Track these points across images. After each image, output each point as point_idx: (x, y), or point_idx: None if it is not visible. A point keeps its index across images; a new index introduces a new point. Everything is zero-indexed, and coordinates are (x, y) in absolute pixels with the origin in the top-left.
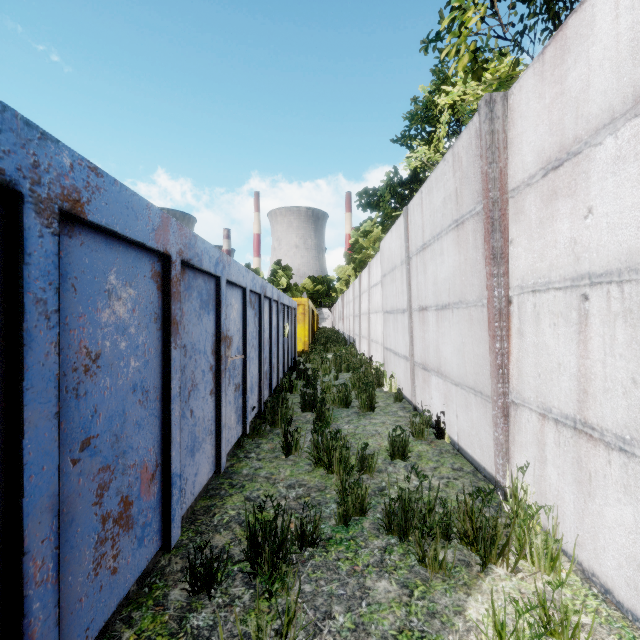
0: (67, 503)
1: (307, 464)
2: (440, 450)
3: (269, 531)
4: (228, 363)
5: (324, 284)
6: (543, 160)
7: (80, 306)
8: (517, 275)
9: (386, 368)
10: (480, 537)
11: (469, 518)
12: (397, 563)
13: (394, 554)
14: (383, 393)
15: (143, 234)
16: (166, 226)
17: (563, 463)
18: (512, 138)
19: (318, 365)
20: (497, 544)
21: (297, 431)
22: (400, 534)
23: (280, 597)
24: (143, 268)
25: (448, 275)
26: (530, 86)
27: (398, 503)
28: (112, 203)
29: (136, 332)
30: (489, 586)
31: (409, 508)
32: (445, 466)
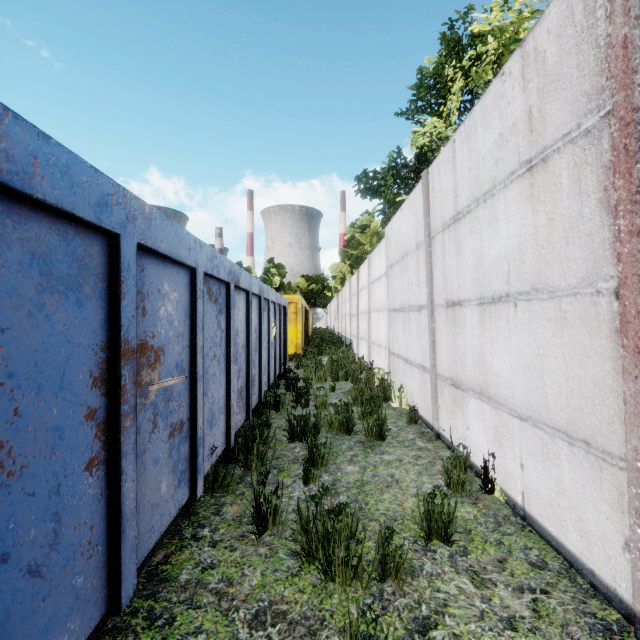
0: None
1: (291, 554)
2: (495, 517)
3: None
4: (151, 394)
5: (318, 283)
6: None
7: None
8: None
9: (392, 377)
10: None
11: None
12: None
13: None
14: (391, 410)
15: None
16: None
17: None
18: None
19: (311, 372)
20: None
21: (276, 491)
22: None
23: None
24: None
25: (507, 251)
26: None
27: None
28: None
29: None
30: None
31: None
32: (515, 557)
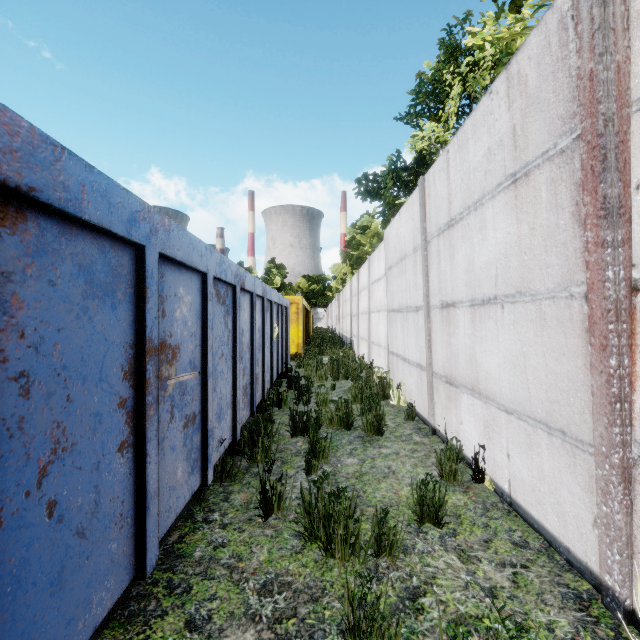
0: None
1: (294, 535)
2: (484, 504)
3: None
4: (169, 387)
5: (319, 283)
6: None
7: None
8: None
9: (391, 376)
10: None
11: None
12: None
13: None
14: (390, 407)
15: None
16: None
17: None
18: None
19: (312, 371)
20: None
21: (281, 479)
22: None
23: None
24: None
25: (495, 256)
26: None
27: None
28: None
29: None
30: None
31: None
32: (500, 537)
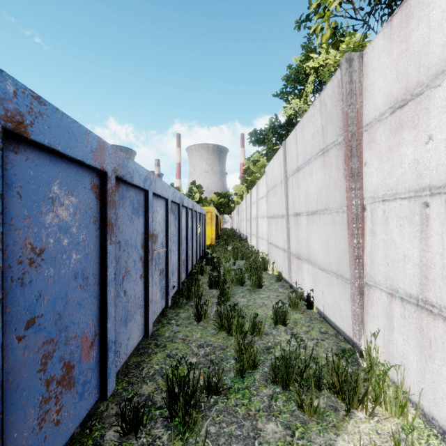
0: (12, 373)
1: (213, 328)
2: (310, 318)
3: (183, 384)
4: (154, 254)
5: (225, 198)
6: (391, 101)
7: (25, 210)
8: (370, 189)
9: (269, 257)
10: (346, 389)
11: (336, 373)
12: (281, 408)
13: (279, 401)
14: (268, 275)
15: (82, 154)
16: (103, 149)
17: (408, 331)
18: (366, 86)
19: (221, 255)
20: (358, 394)
21: (205, 304)
22: (283, 385)
23: (191, 437)
24: (83, 181)
25: (316, 190)
26: (380, 46)
27: (281, 360)
28: (54, 127)
29: (77, 231)
30: (353, 428)
31: (290, 364)
32: (314, 330)
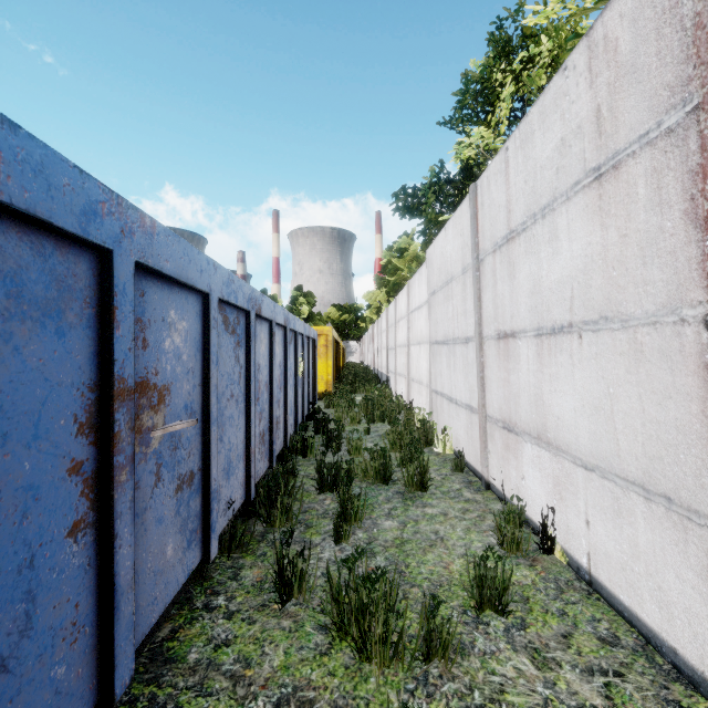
0: None
1: (319, 628)
2: (556, 582)
3: None
4: (154, 441)
5: (351, 313)
6: None
7: None
8: None
9: (435, 418)
10: None
11: None
12: None
13: None
14: (434, 456)
15: None
16: None
17: None
18: None
19: (343, 413)
20: None
21: (303, 552)
22: None
23: None
24: None
25: (570, 273)
26: None
27: None
28: None
29: None
30: None
31: None
32: (582, 630)
